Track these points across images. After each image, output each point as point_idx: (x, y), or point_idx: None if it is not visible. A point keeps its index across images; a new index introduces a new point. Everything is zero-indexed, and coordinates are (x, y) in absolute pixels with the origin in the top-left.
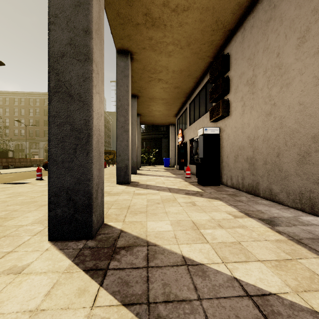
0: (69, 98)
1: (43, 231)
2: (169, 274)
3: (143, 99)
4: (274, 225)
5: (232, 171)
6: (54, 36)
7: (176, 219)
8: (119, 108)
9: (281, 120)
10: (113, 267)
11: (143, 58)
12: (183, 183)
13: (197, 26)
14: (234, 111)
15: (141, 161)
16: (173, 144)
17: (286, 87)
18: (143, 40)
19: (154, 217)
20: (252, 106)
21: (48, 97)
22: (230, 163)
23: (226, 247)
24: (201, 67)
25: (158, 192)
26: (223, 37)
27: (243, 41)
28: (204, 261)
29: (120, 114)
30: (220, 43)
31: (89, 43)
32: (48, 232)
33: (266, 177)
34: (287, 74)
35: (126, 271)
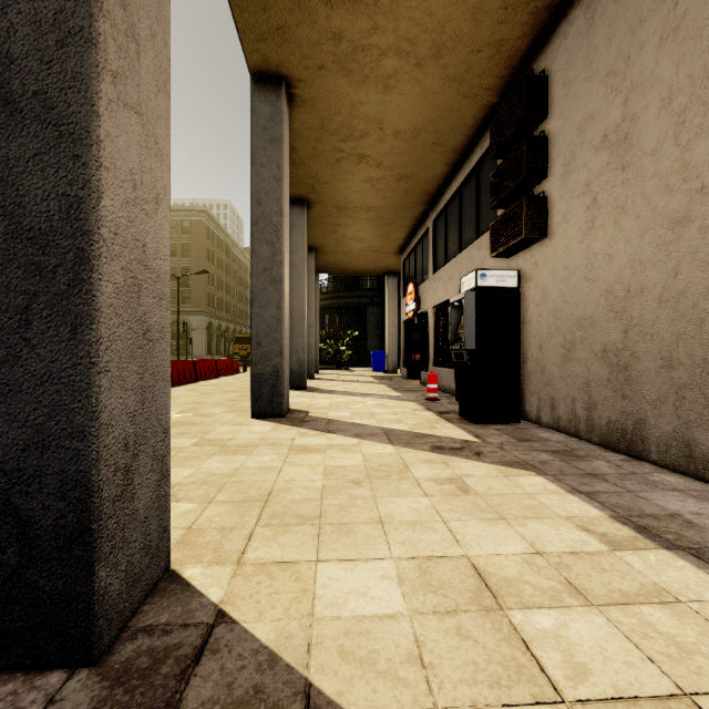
0: None
1: None
2: None
3: (323, 211)
4: None
5: (554, 386)
6: None
7: (416, 553)
8: (259, 222)
9: None
10: None
11: (319, 95)
12: (421, 414)
13: None
14: (560, 226)
15: (321, 359)
16: (393, 318)
17: None
18: (318, 41)
19: (343, 540)
20: (621, 205)
21: None
22: (548, 365)
23: None
24: (466, 119)
25: (358, 442)
26: (529, 28)
27: (592, 28)
28: None
29: (260, 238)
30: (521, 47)
31: None
32: None
33: (673, 406)
34: None
35: None
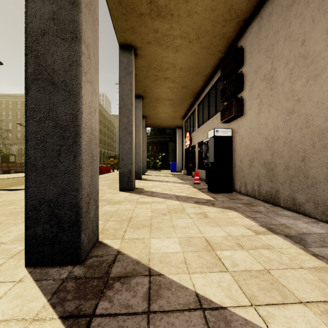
0: (51, 87)
1: (23, 251)
2: (178, 326)
3: (149, 100)
4: (307, 245)
5: (246, 177)
6: (33, 8)
7: (186, 236)
8: (122, 108)
9: (308, 119)
10: (102, 312)
11: (148, 53)
12: (191, 189)
13: (208, 15)
14: (248, 111)
15: (147, 166)
16: (180, 148)
17: (313, 79)
18: (148, 32)
19: (159, 232)
20: (270, 104)
21: (25, 86)
22: (243, 168)
23: (252, 279)
24: (211, 63)
25: (164, 200)
26: (236, 28)
27: (260, 31)
28: (226, 302)
29: (123, 114)
30: (233, 35)
31: (77, 18)
32: (25, 256)
33: (288, 184)
34: (315, 63)
35: (118, 320)
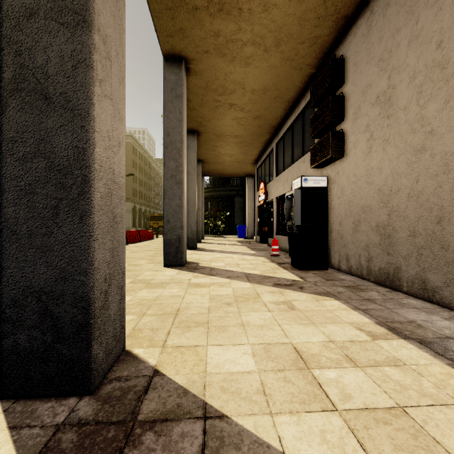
0: (42, 103)
1: None
2: None
3: (207, 137)
4: None
5: (348, 247)
6: None
7: (263, 341)
8: (168, 147)
9: (447, 159)
10: None
11: (205, 68)
12: (268, 264)
13: (293, 10)
14: (352, 150)
15: (205, 230)
16: (251, 204)
17: None
18: (205, 37)
19: (222, 335)
20: (387, 139)
21: None
22: (345, 234)
23: (380, 427)
24: (296, 82)
25: (229, 281)
26: (333, 29)
27: (370, 31)
28: None
29: (169, 156)
30: (329, 40)
31: None
32: None
33: (415, 259)
34: None
35: None
